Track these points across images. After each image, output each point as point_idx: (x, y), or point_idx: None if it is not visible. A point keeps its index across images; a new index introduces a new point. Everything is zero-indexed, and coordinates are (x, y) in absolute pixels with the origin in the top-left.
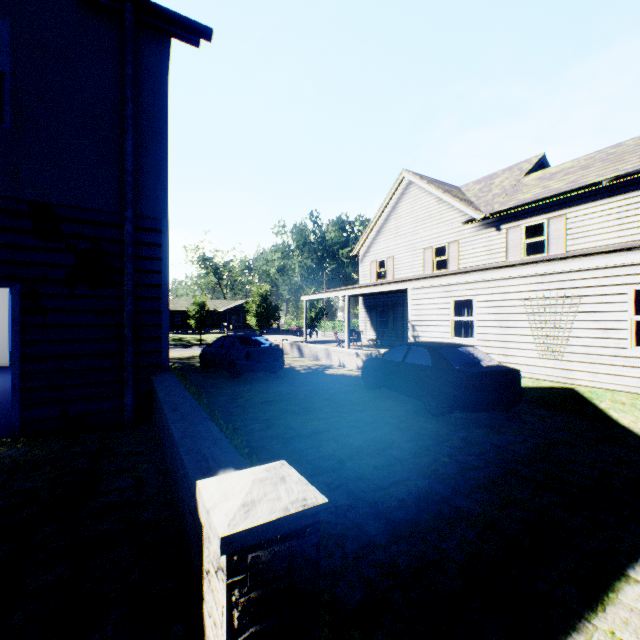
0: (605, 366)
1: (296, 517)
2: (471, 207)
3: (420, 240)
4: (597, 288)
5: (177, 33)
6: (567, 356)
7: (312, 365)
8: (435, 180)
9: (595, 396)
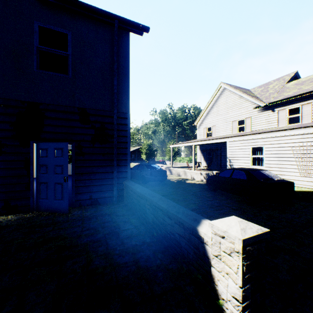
0: None
1: (261, 235)
2: (258, 100)
3: (230, 117)
4: None
5: (134, 30)
6: None
7: (178, 178)
8: (237, 87)
9: None
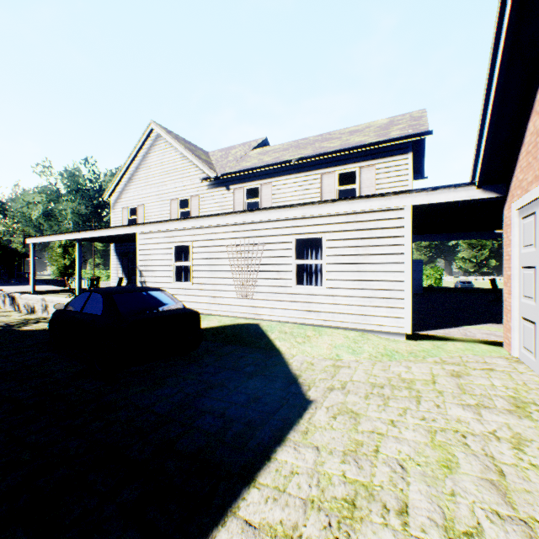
0: (279, 302)
1: None
2: (208, 166)
3: (168, 191)
4: (275, 237)
5: None
6: (256, 295)
7: (15, 320)
8: (186, 140)
9: (270, 328)
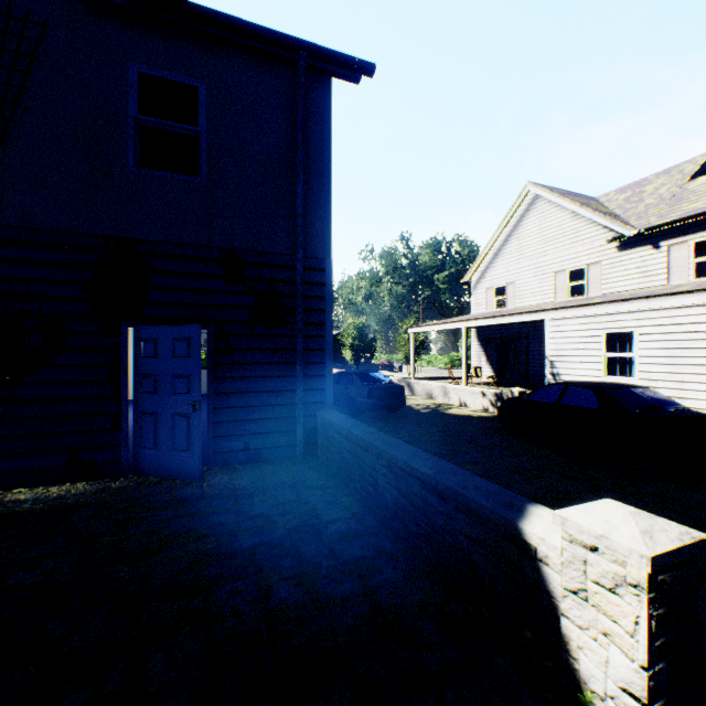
0: None
1: (689, 547)
2: (619, 222)
3: (549, 262)
4: None
5: (341, 73)
6: None
7: (429, 404)
8: (566, 192)
9: None
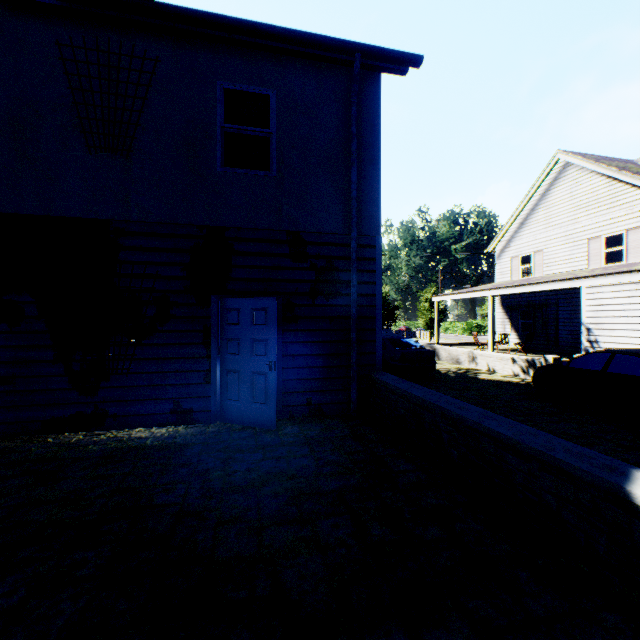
0: None
1: None
2: None
3: (582, 229)
4: None
5: (390, 68)
6: None
7: (456, 369)
8: (600, 157)
9: None
